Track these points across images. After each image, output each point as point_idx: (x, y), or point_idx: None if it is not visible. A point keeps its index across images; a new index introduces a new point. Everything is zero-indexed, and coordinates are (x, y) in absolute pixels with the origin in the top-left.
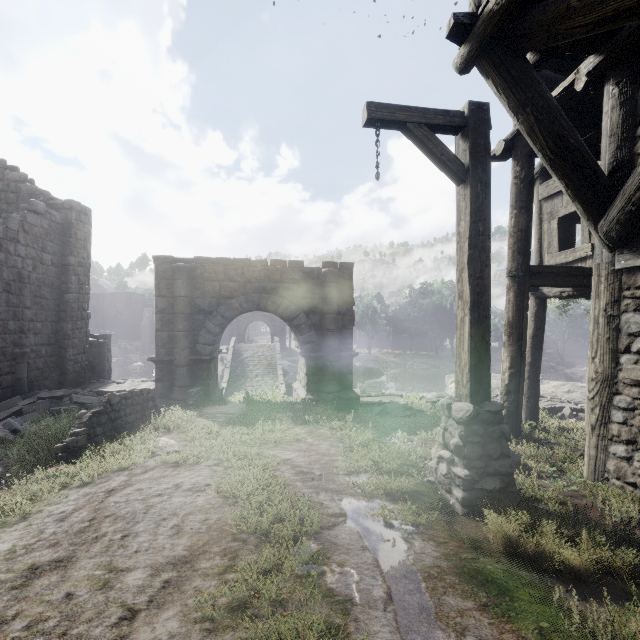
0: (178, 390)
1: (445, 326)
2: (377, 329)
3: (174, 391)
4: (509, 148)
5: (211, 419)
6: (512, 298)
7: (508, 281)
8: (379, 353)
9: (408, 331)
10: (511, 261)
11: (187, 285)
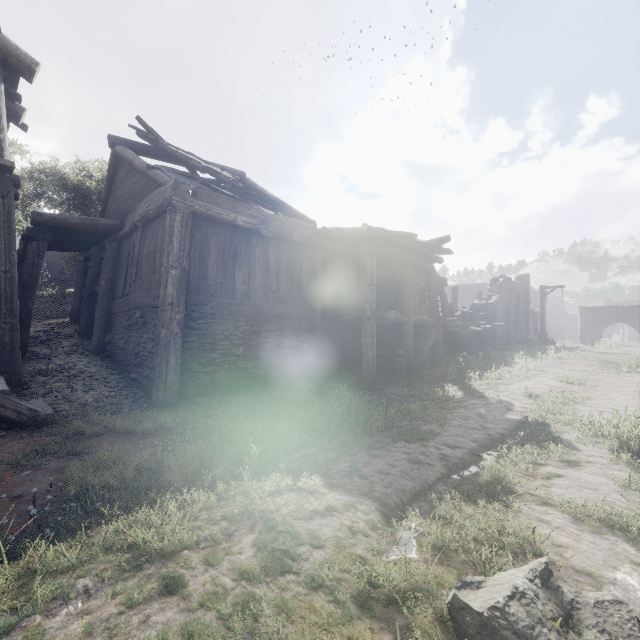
0: None
1: None
2: None
3: None
4: None
5: None
6: None
7: None
8: None
9: None
10: None
11: (592, 315)
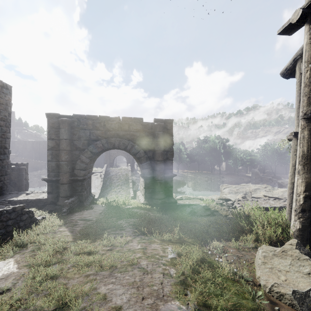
0: (62, 199)
1: (216, 158)
2: (182, 160)
3: (59, 200)
4: (305, 15)
5: (71, 228)
6: (307, 135)
7: (302, 122)
8: (183, 172)
9: (197, 161)
10: (307, 105)
11: (68, 132)
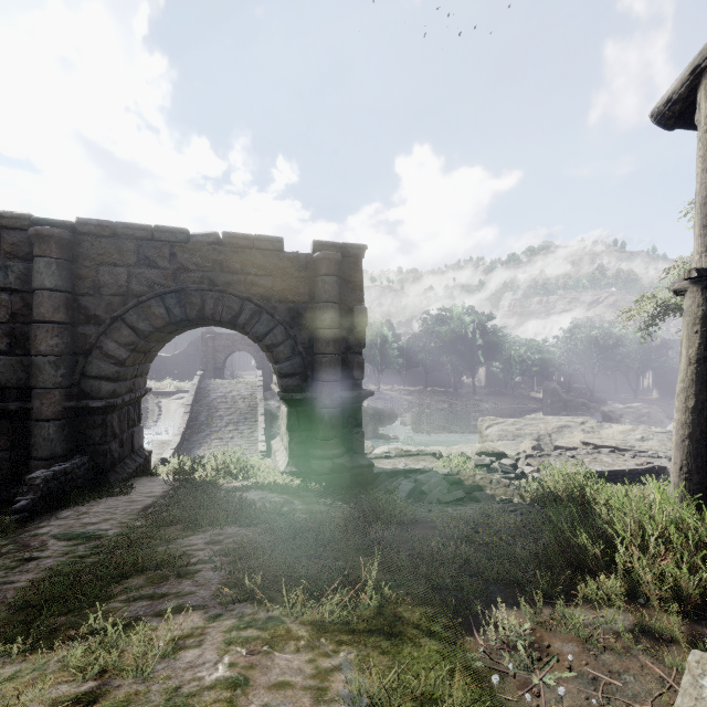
0: (37, 466)
1: (466, 358)
2: (388, 361)
3: (29, 468)
4: None
5: None
6: None
7: None
8: (390, 390)
9: (423, 364)
10: None
11: (59, 269)
